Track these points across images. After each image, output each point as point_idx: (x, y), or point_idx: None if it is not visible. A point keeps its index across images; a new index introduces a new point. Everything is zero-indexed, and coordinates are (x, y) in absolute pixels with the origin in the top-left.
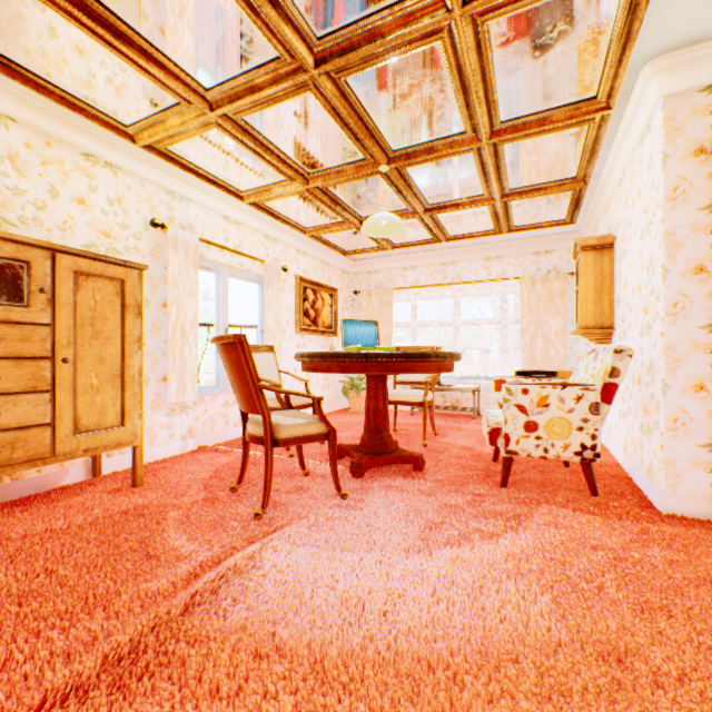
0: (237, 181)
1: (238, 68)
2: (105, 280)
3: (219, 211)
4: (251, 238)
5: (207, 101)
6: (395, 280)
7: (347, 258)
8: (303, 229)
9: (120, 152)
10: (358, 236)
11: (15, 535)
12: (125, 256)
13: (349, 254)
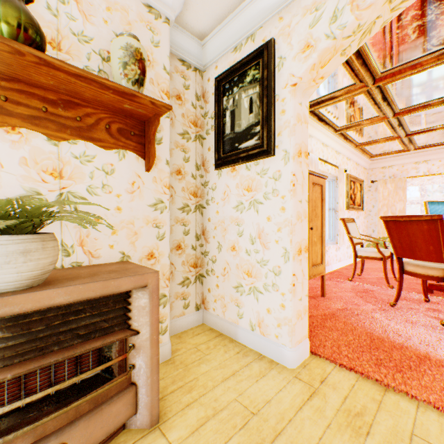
0: (341, 122)
1: (414, 56)
2: (317, 186)
3: (321, 140)
4: (330, 154)
5: (373, 80)
6: (407, 171)
7: (367, 159)
8: (355, 144)
9: None
10: (392, 144)
11: None
12: None
13: (374, 156)
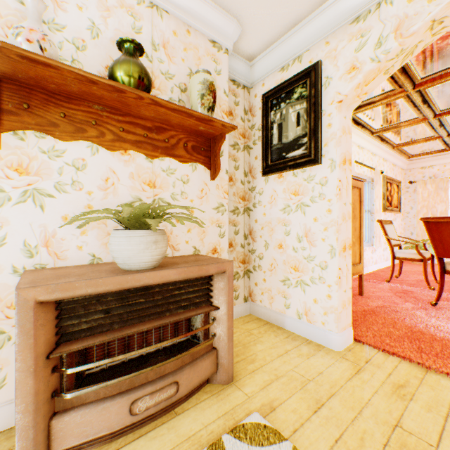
0: (378, 124)
1: None
2: (355, 189)
3: (357, 143)
4: (366, 156)
5: (412, 85)
6: (449, 171)
7: (405, 160)
8: (392, 145)
9: None
10: (433, 144)
11: None
12: None
13: (412, 156)
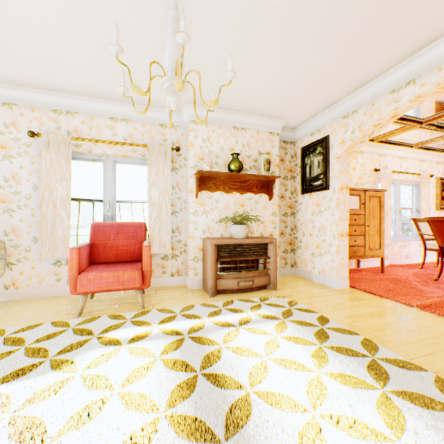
0: (412, 141)
1: None
2: (374, 198)
3: (397, 156)
4: (411, 163)
5: (419, 122)
6: None
7: None
8: (443, 151)
9: (364, 146)
10: None
11: (358, 277)
12: (364, 185)
13: None
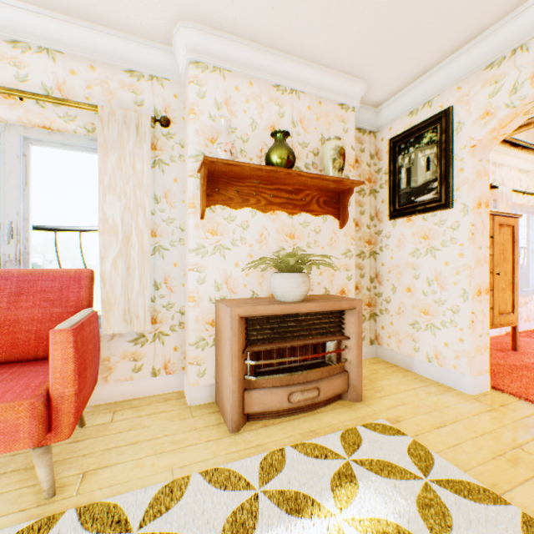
0: None
1: None
2: (505, 227)
3: (516, 167)
4: (533, 180)
5: None
6: None
7: None
8: None
9: None
10: None
11: None
12: None
13: None
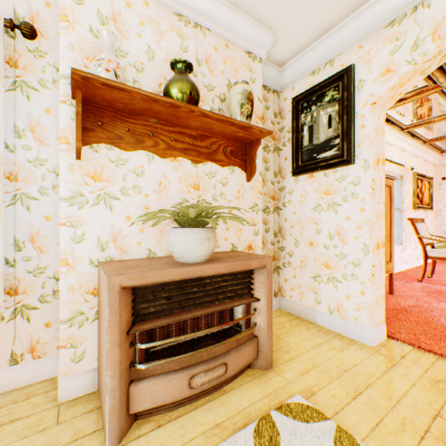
0: (408, 120)
1: None
2: (385, 187)
3: (385, 140)
4: (395, 152)
5: None
6: None
7: (437, 155)
8: (423, 141)
9: None
10: None
11: None
12: None
13: (445, 151)
